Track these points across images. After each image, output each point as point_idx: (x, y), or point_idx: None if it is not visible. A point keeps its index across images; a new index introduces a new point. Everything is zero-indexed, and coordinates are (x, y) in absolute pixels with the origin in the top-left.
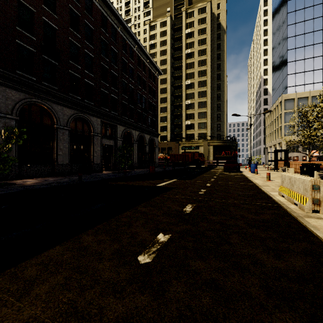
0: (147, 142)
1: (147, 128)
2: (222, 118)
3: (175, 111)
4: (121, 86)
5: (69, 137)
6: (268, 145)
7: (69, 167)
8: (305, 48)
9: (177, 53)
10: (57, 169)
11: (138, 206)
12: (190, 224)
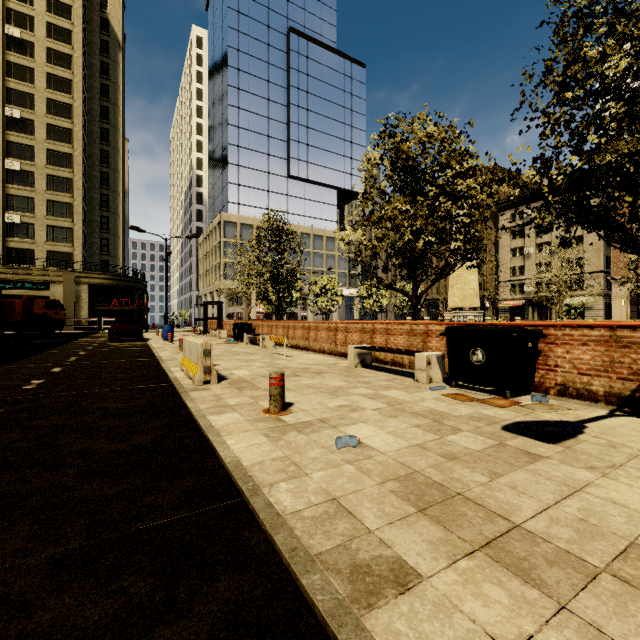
0: None
1: None
2: (114, 227)
3: None
4: None
5: None
6: (202, 292)
7: None
8: (250, 152)
9: None
10: None
11: None
12: None
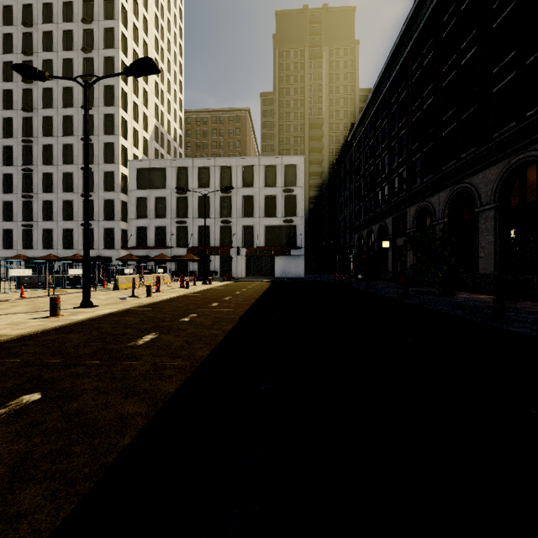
0: None
1: None
2: None
3: None
4: None
5: None
6: None
7: None
8: None
9: None
10: None
11: None
12: None
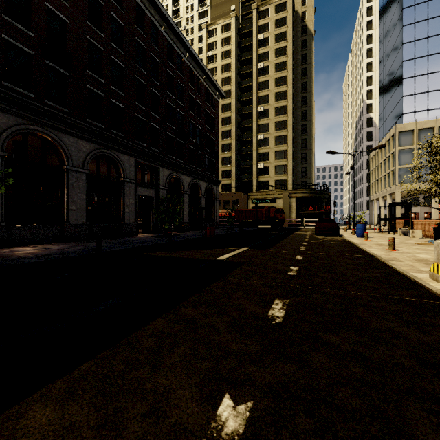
0: (203, 192)
1: (202, 173)
2: (309, 159)
3: (243, 149)
4: (165, 111)
5: (87, 184)
6: (373, 197)
7: (87, 228)
8: (429, 57)
9: (246, 68)
10: (68, 232)
11: (181, 303)
12: (290, 360)
